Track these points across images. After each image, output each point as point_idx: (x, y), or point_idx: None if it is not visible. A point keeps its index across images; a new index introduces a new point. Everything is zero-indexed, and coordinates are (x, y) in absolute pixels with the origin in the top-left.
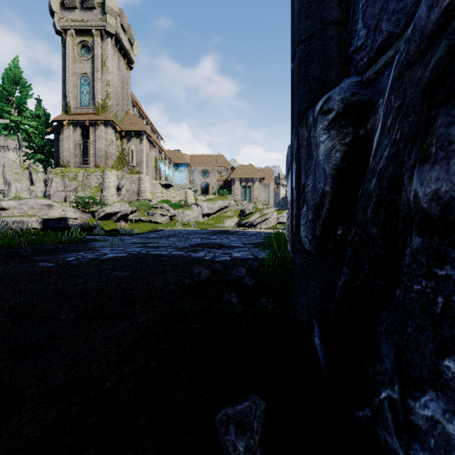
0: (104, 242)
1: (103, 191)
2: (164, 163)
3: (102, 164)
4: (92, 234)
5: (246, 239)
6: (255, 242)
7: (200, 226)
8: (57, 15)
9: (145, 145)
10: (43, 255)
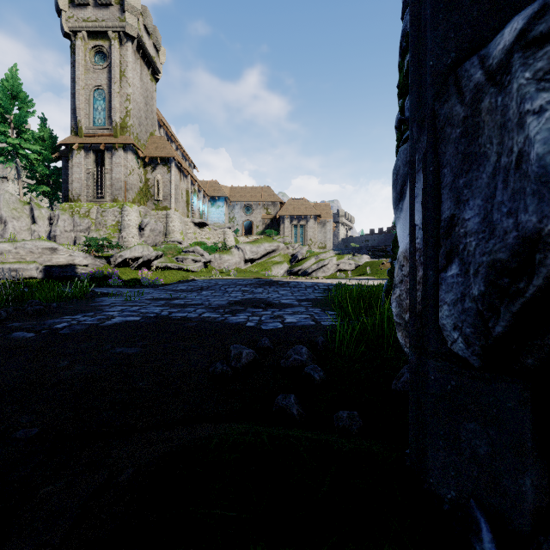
0: (116, 298)
1: (122, 231)
2: (198, 197)
3: (120, 198)
4: (106, 285)
5: (300, 293)
6: (313, 297)
7: (241, 274)
8: (65, 14)
9: (174, 174)
10: (24, 320)
